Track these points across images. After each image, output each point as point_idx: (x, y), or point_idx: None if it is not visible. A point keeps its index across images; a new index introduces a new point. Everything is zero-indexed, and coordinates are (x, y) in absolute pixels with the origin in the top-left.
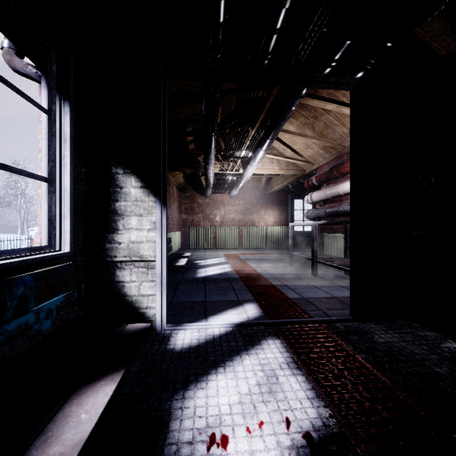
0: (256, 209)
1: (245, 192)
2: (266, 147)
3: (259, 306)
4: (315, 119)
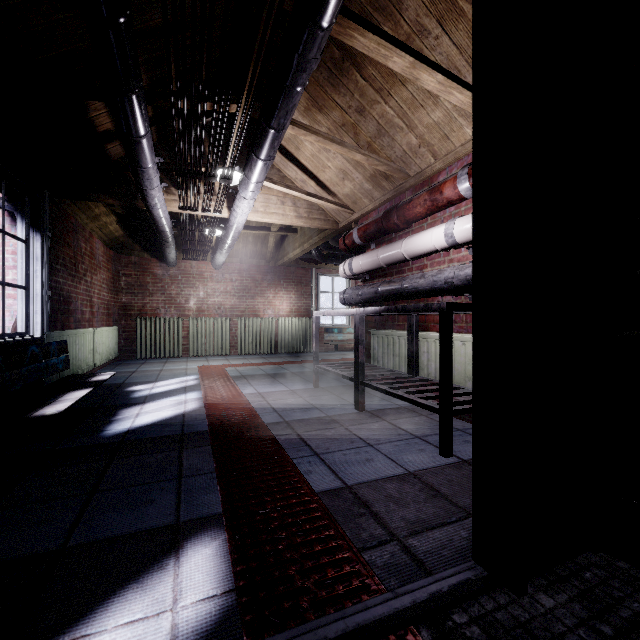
0: (260, 289)
1: (242, 260)
2: (267, 152)
3: (231, 547)
4: (362, 114)
